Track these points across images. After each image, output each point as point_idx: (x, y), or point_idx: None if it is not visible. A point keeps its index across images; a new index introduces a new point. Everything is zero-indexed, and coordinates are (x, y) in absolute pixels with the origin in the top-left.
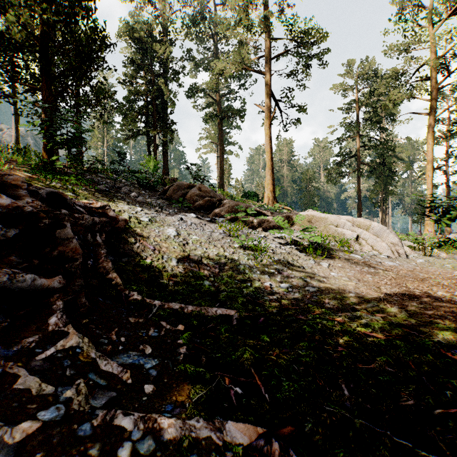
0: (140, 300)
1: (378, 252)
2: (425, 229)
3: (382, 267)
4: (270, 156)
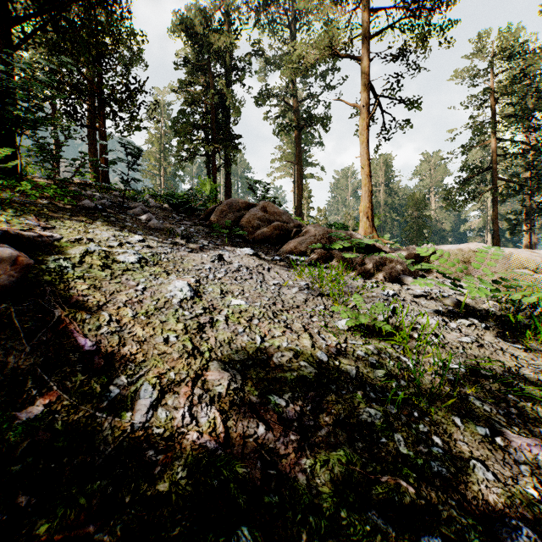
0: None
1: None
2: None
3: None
4: (368, 171)
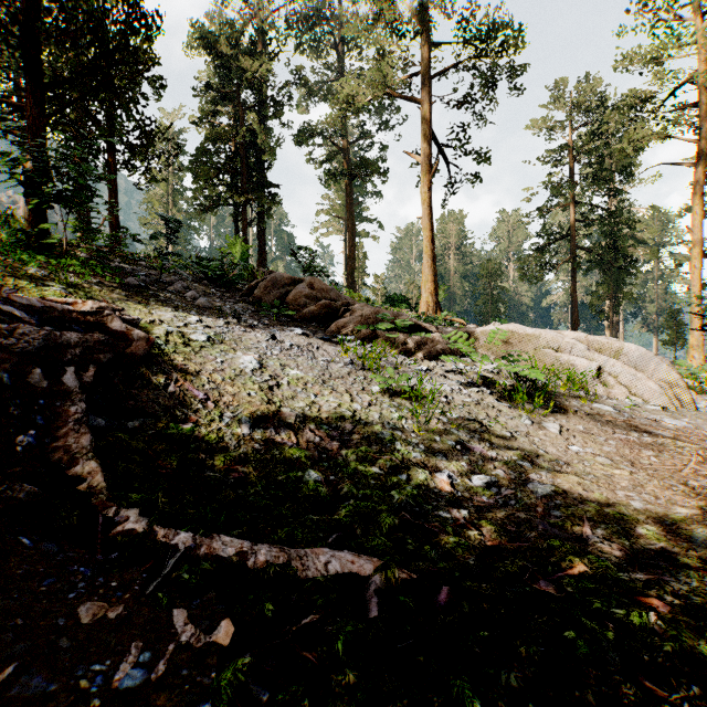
0: (140, 533)
1: (642, 399)
2: (688, 355)
3: (668, 433)
4: (431, 235)
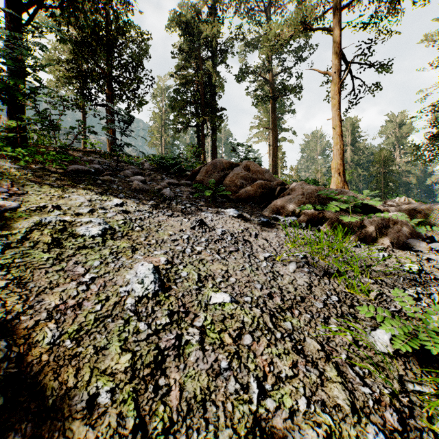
0: None
1: None
2: None
3: None
4: (339, 131)
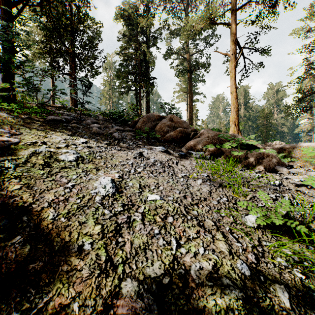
0: None
1: None
2: None
3: None
4: (235, 95)
